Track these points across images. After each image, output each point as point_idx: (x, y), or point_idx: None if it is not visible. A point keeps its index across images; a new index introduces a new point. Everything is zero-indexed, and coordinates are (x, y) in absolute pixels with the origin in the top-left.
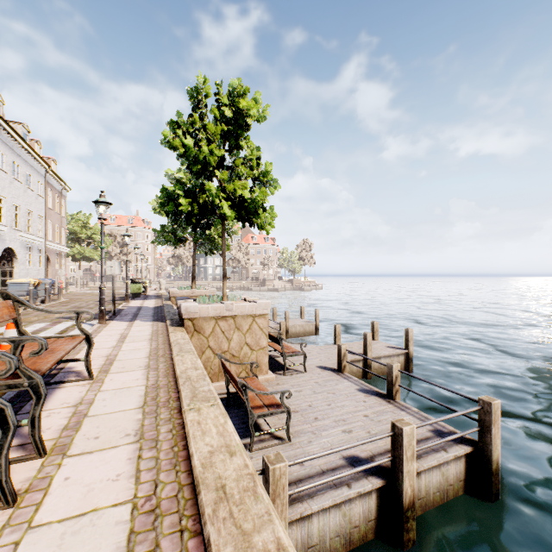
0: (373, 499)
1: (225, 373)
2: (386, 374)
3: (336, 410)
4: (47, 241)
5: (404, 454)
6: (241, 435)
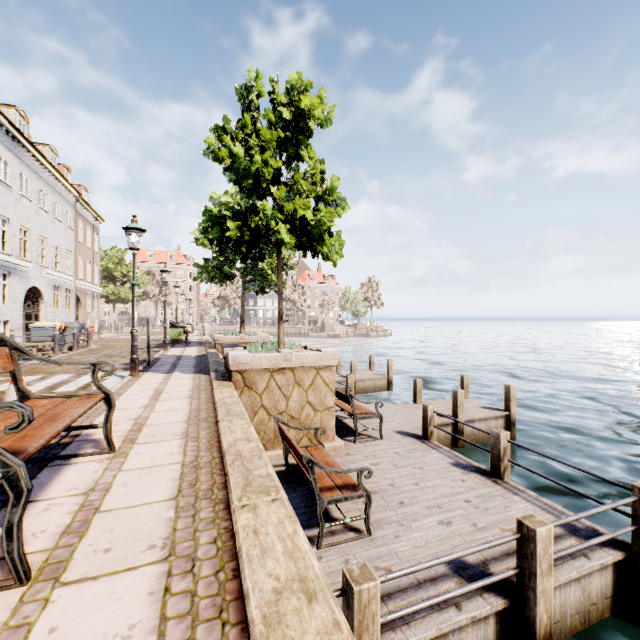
0: (491, 625)
1: (283, 441)
2: (491, 445)
3: (427, 492)
4: (77, 279)
5: (538, 567)
6: (305, 523)
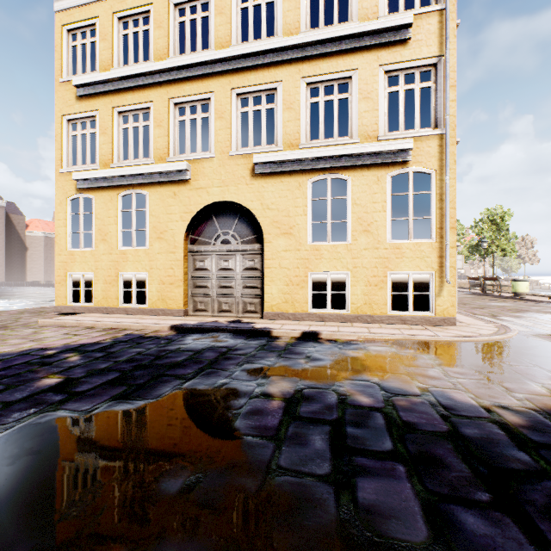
0: None
1: None
2: None
3: None
4: None
5: None
6: None
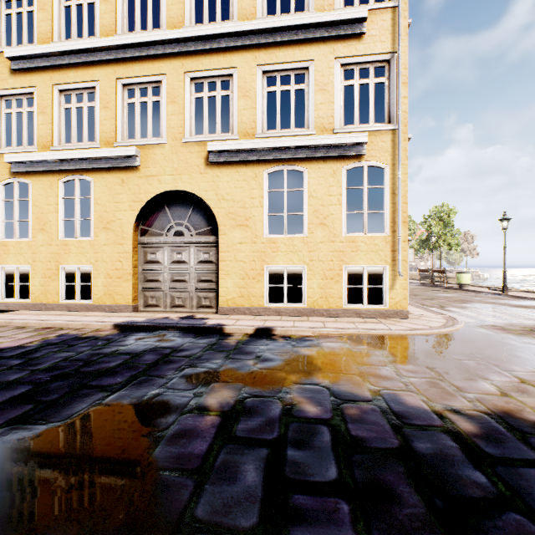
0: None
1: None
2: None
3: None
4: None
5: None
6: None
